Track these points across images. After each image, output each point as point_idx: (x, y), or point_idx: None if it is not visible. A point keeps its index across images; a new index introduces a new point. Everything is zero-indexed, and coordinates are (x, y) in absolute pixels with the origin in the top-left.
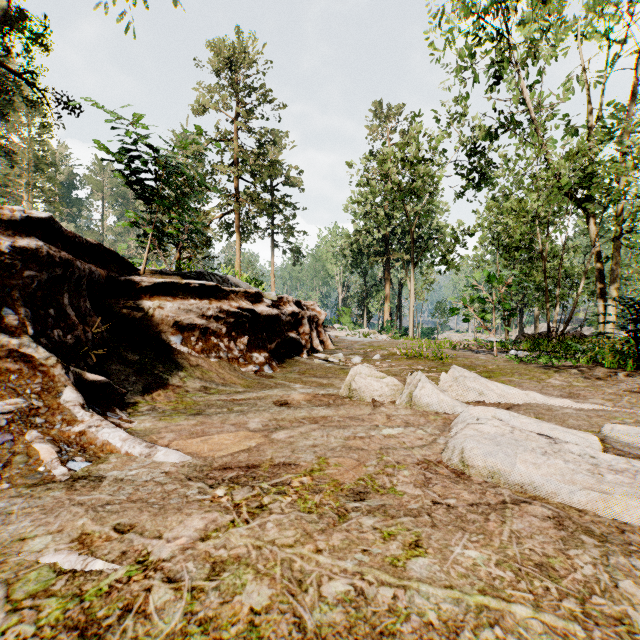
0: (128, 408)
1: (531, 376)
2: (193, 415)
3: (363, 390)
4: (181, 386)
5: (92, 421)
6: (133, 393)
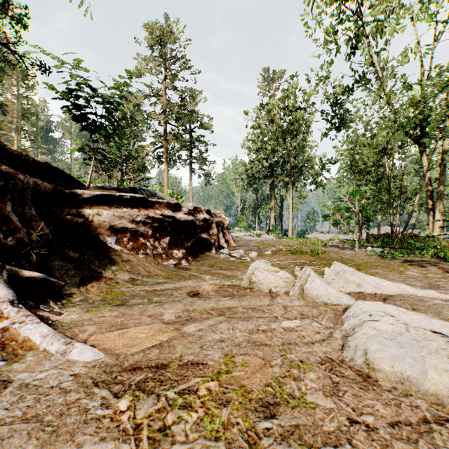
0: (63, 299)
1: (391, 268)
2: (117, 306)
3: (261, 282)
4: (112, 278)
5: (17, 317)
6: (70, 285)
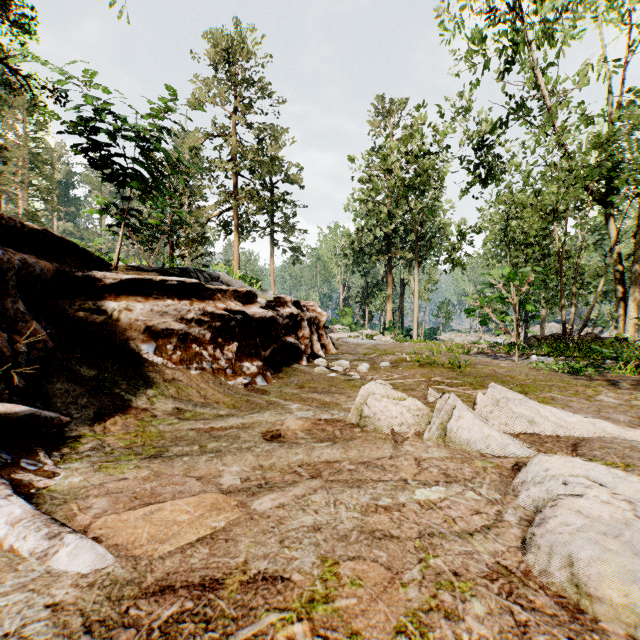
0: (64, 446)
1: (574, 391)
2: (149, 459)
3: (378, 417)
4: (147, 409)
5: None
6: (79, 422)
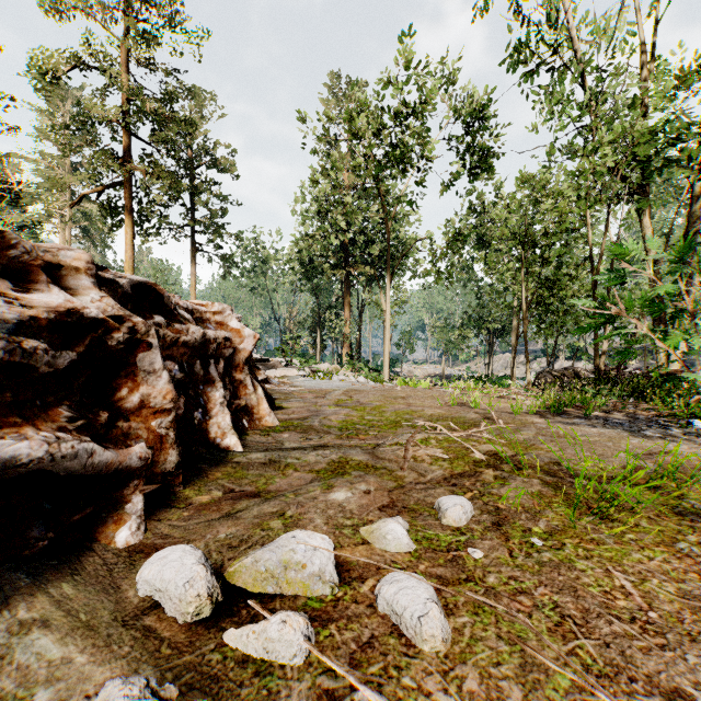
0: None
1: None
2: None
3: None
4: None
5: None
6: None
